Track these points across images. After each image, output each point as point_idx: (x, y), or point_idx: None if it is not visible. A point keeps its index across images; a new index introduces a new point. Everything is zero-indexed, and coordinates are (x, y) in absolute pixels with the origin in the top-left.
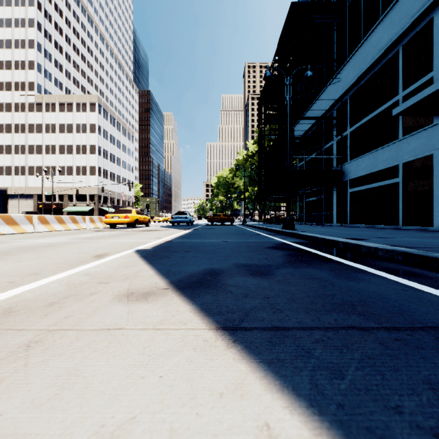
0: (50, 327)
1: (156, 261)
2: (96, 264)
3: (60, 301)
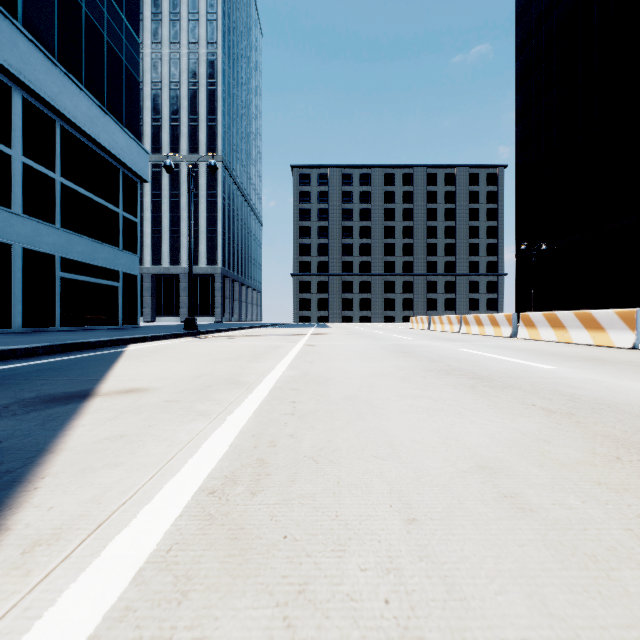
0: (197, 379)
1: (3, 466)
2: (205, 445)
3: (206, 387)
